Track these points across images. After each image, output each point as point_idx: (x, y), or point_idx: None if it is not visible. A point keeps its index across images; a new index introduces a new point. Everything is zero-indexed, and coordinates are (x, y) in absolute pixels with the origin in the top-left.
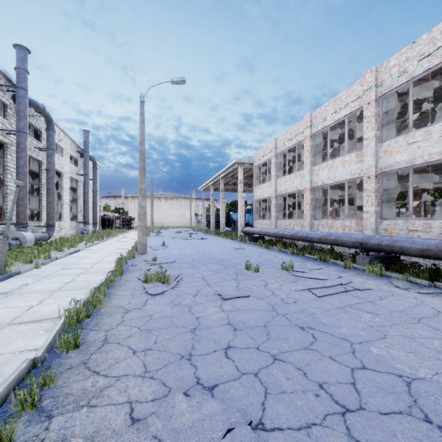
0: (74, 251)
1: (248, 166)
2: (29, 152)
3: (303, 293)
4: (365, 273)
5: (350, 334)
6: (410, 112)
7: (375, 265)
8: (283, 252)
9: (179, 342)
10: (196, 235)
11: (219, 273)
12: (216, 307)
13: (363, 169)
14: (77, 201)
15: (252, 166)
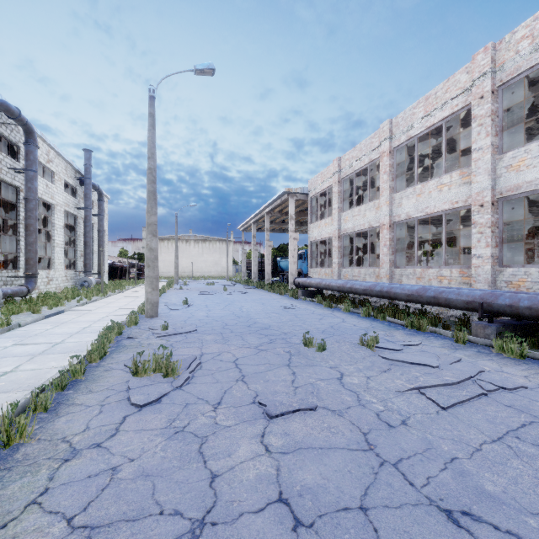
0: (53, 312)
1: (302, 197)
2: None
3: (412, 399)
4: (492, 352)
5: None
6: None
7: (508, 339)
8: (353, 313)
9: None
10: (233, 288)
11: (262, 351)
12: (254, 440)
13: (472, 194)
14: (76, 243)
15: (306, 197)
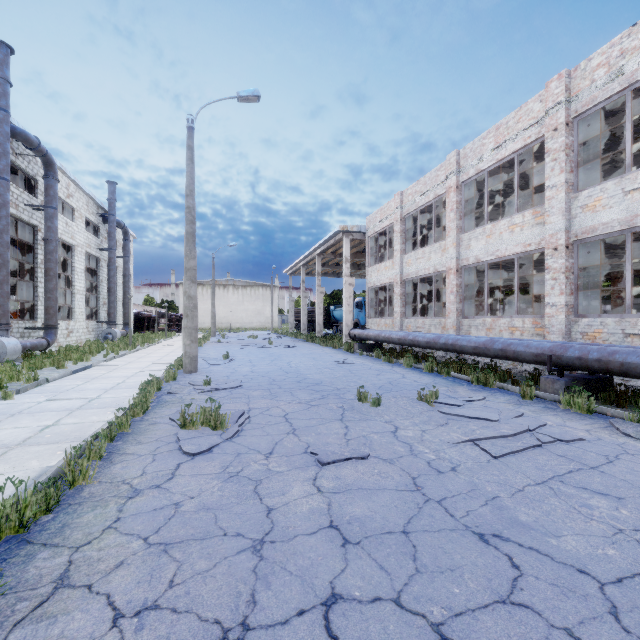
0: (81, 367)
1: (359, 237)
2: (16, 211)
3: (465, 450)
4: (560, 407)
5: (587, 555)
6: (627, 141)
7: (576, 394)
8: (415, 369)
9: (223, 584)
10: (279, 342)
11: (313, 407)
12: (307, 483)
13: (546, 236)
14: (98, 289)
15: (364, 237)
